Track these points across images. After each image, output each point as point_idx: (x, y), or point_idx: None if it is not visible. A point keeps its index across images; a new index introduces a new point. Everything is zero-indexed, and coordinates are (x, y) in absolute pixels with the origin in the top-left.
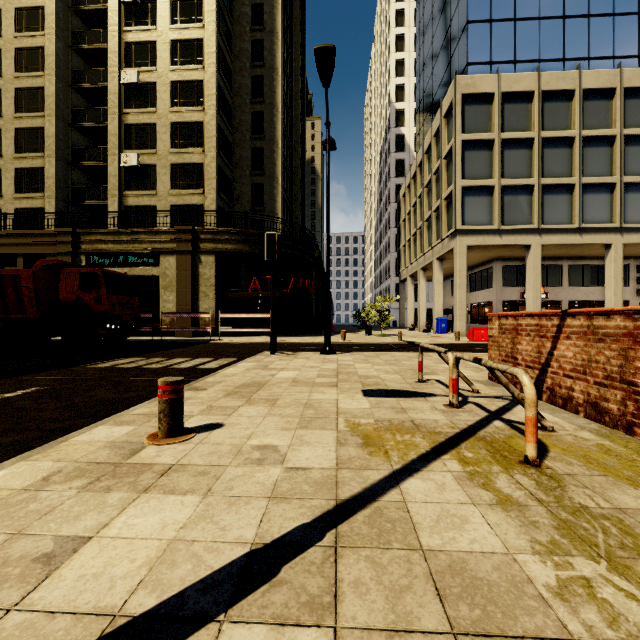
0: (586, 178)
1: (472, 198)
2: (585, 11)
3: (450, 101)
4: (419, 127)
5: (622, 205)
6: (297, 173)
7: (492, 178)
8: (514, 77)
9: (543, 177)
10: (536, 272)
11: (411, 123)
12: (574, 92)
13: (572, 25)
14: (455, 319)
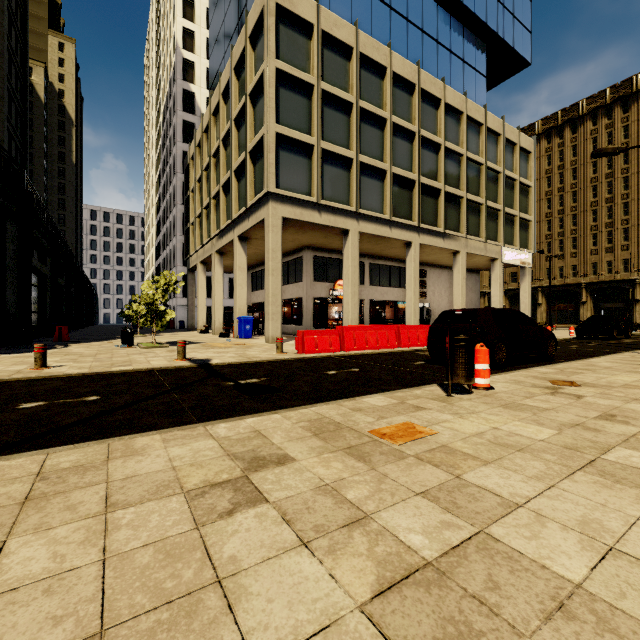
0: (395, 168)
1: (288, 154)
2: (388, 0)
3: (260, 10)
4: (213, 75)
5: (420, 205)
6: (0, 64)
7: (311, 136)
8: (334, 18)
9: (360, 154)
10: (354, 263)
11: (203, 83)
12: (386, 71)
13: (378, 7)
14: (267, 318)
